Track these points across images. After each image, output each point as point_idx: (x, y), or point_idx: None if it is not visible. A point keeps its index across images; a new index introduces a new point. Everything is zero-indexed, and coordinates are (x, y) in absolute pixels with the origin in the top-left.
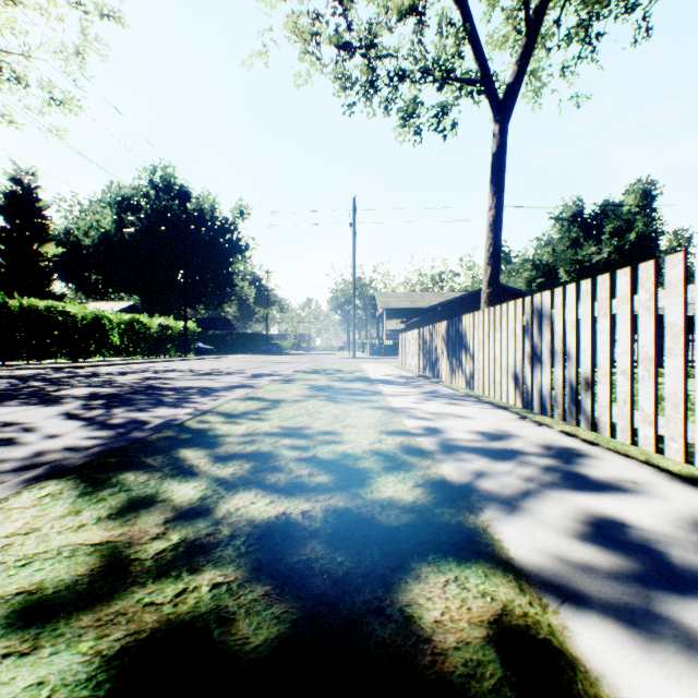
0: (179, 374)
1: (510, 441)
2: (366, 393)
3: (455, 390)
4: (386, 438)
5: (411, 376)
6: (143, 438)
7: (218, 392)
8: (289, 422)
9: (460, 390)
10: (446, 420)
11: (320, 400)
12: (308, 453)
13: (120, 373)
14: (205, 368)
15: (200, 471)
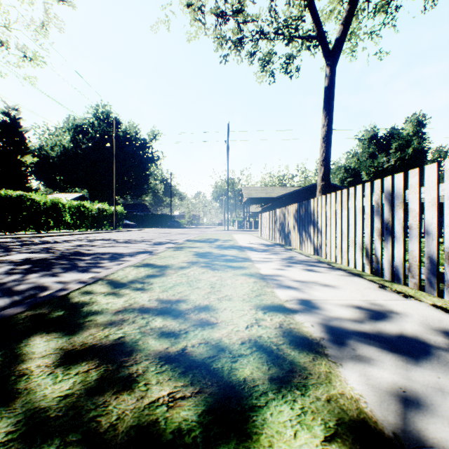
0: (104, 242)
1: (395, 321)
2: (238, 259)
3: (307, 257)
4: (263, 318)
5: (270, 244)
6: (9, 318)
7: (125, 257)
8: (168, 293)
9: (312, 257)
10: (314, 290)
11: (200, 267)
12: (176, 345)
13: (62, 241)
14: (125, 237)
15: (22, 390)
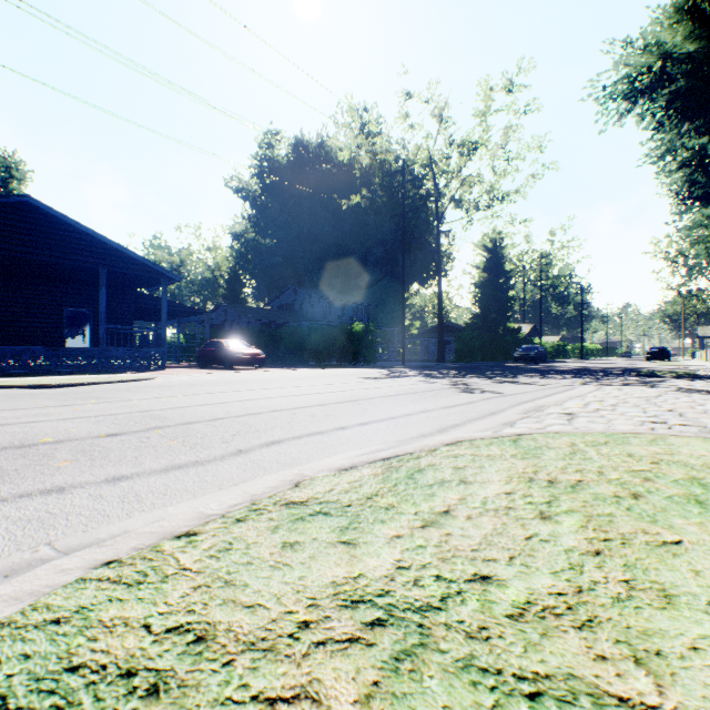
0: None
1: None
2: None
3: None
4: None
5: None
6: None
7: None
8: None
9: None
10: None
11: None
12: None
13: None
14: None
15: None
